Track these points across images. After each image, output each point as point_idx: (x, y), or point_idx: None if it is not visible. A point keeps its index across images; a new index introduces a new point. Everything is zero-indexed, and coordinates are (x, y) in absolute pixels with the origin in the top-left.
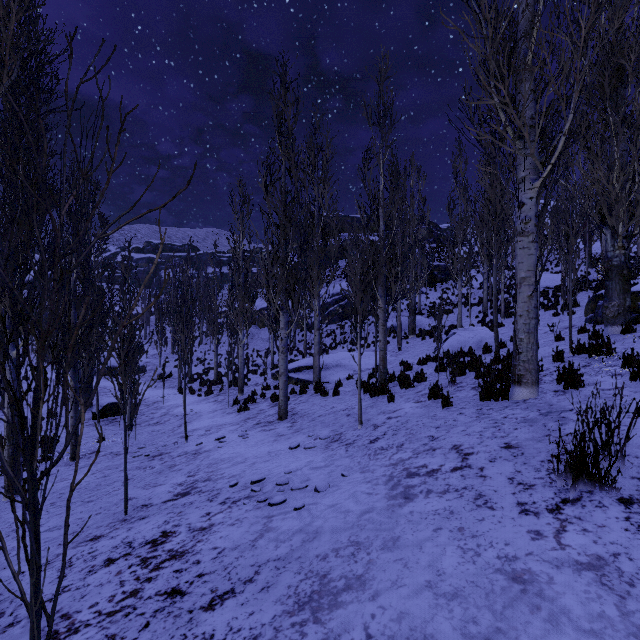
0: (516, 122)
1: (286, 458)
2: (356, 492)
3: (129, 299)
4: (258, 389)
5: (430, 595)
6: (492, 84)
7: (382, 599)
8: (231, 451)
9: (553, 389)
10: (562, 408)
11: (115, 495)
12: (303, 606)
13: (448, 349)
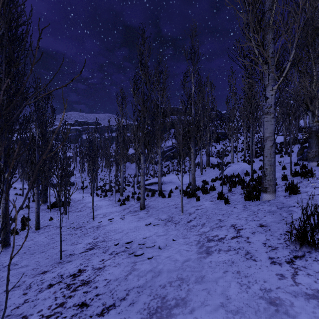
0: (264, 55)
1: (144, 230)
2: (180, 249)
3: (65, 148)
4: (130, 194)
5: (223, 311)
6: (251, 35)
7: (196, 313)
8: (116, 226)
9: (283, 195)
10: (289, 205)
11: (56, 248)
12: (152, 315)
13: (226, 174)
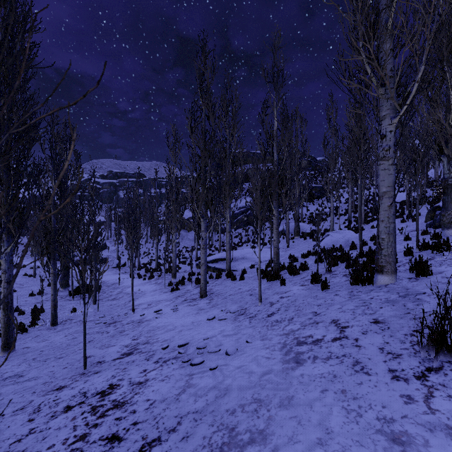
0: (379, 73)
1: (205, 327)
2: (258, 356)
3: (94, 210)
4: (186, 275)
5: None
6: (361, 45)
7: None
8: (165, 321)
9: (407, 277)
10: (416, 291)
11: (79, 353)
12: None
13: (324, 246)
